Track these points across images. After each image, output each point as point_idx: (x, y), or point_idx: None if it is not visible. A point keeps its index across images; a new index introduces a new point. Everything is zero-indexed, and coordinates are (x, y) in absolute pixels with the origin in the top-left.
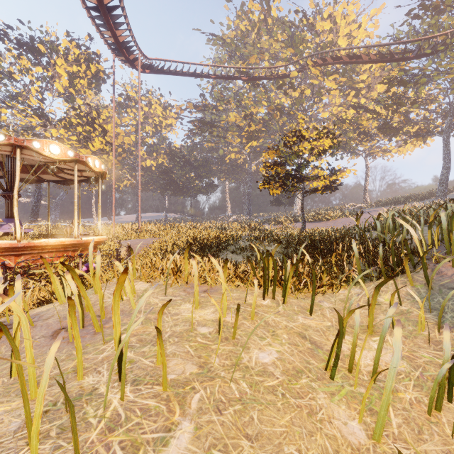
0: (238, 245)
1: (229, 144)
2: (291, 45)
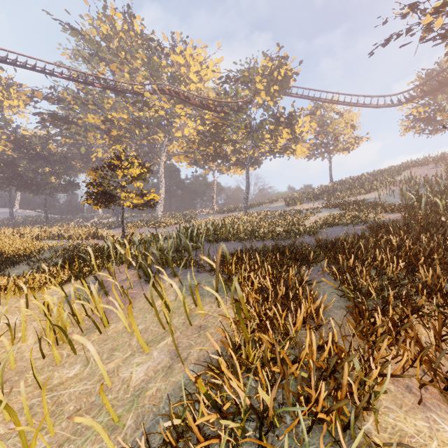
0: (42, 256)
1: (92, 143)
2: (148, 66)
